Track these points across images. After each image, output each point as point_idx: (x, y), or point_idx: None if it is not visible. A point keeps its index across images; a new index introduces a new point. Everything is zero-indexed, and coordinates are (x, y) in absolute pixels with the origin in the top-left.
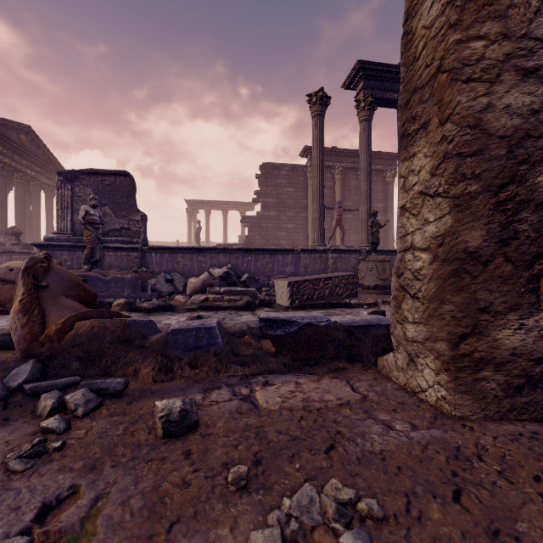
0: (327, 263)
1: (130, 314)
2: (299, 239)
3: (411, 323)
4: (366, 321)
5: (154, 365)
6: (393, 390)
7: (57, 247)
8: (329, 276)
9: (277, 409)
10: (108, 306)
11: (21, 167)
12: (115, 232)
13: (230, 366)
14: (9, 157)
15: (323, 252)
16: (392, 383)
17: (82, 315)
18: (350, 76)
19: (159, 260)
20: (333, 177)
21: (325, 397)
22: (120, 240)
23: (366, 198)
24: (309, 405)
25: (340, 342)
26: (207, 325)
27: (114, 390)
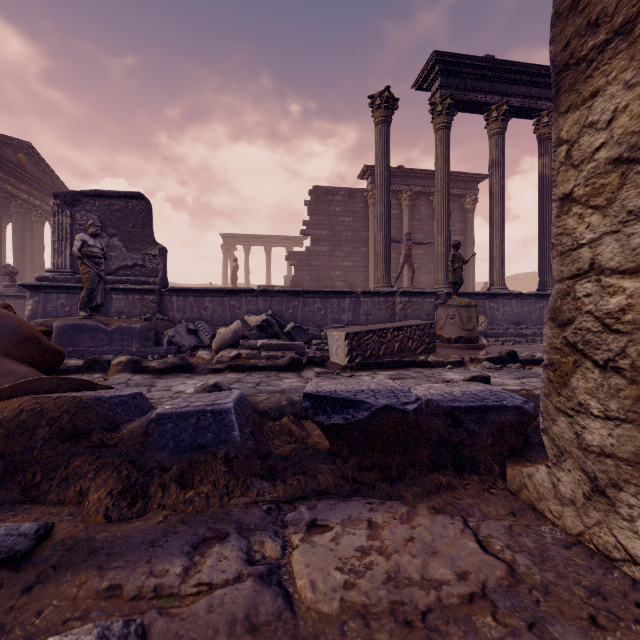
0: (394, 309)
1: (133, 376)
2: (357, 280)
3: (599, 418)
4: (475, 397)
5: (113, 484)
6: (560, 548)
7: (52, 288)
8: (399, 325)
9: (334, 613)
10: (105, 366)
11: (20, 193)
12: (127, 270)
13: (251, 482)
14: (5, 180)
15: (389, 295)
16: (550, 527)
17: (22, 387)
18: (424, 73)
19: (181, 306)
20: (399, 204)
21: (431, 570)
22: (132, 280)
23: (444, 226)
24: (402, 597)
25: (441, 438)
26: (217, 406)
27: (9, 552)
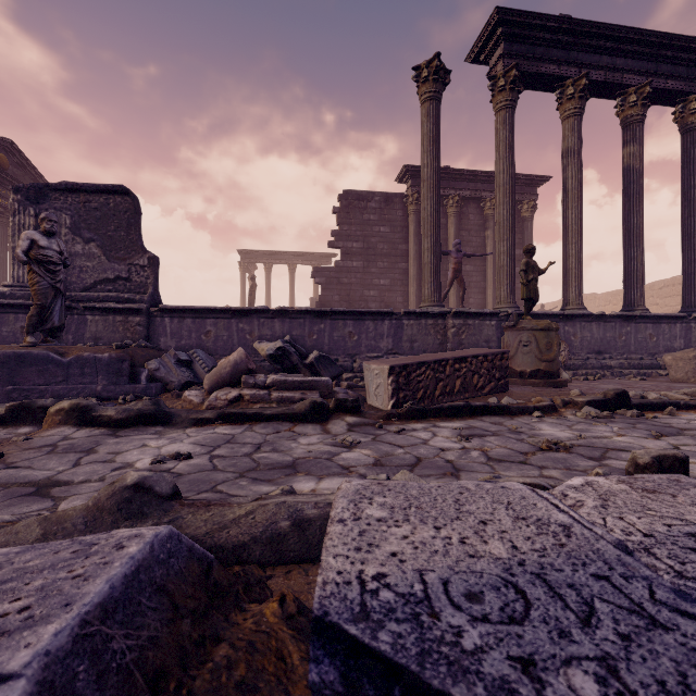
0: (445, 334)
1: (76, 431)
2: (395, 301)
3: None
4: None
5: None
6: None
7: (8, 307)
8: (462, 355)
9: None
10: (39, 415)
11: (1, 200)
12: (107, 285)
13: None
14: None
15: (439, 316)
16: None
17: None
18: (481, 39)
19: (176, 330)
20: (444, 212)
21: None
22: (112, 297)
23: (507, 230)
24: None
25: None
26: None
27: None
